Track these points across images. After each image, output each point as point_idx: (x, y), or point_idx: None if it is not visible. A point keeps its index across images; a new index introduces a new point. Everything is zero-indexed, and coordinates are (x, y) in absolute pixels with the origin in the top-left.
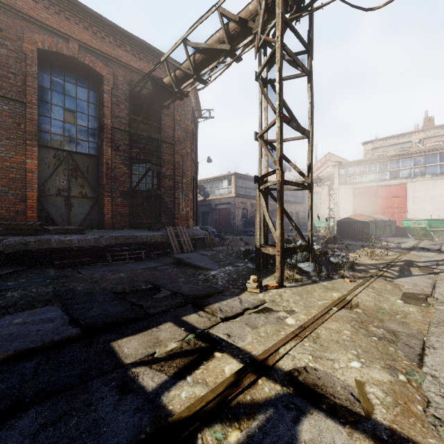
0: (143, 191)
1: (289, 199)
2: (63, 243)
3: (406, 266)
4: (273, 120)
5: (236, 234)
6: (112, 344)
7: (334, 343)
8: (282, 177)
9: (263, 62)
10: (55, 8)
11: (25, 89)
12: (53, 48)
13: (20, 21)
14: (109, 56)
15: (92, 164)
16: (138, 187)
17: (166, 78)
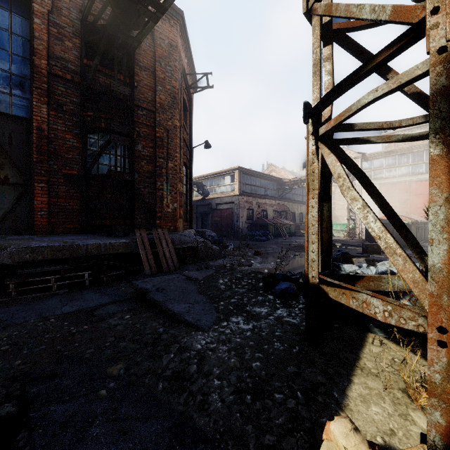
0: (100, 175)
1: (299, 199)
2: None
3: None
4: None
5: (240, 238)
6: None
7: None
8: None
9: None
10: None
11: None
12: None
13: None
14: None
15: (19, 131)
16: (97, 171)
17: None
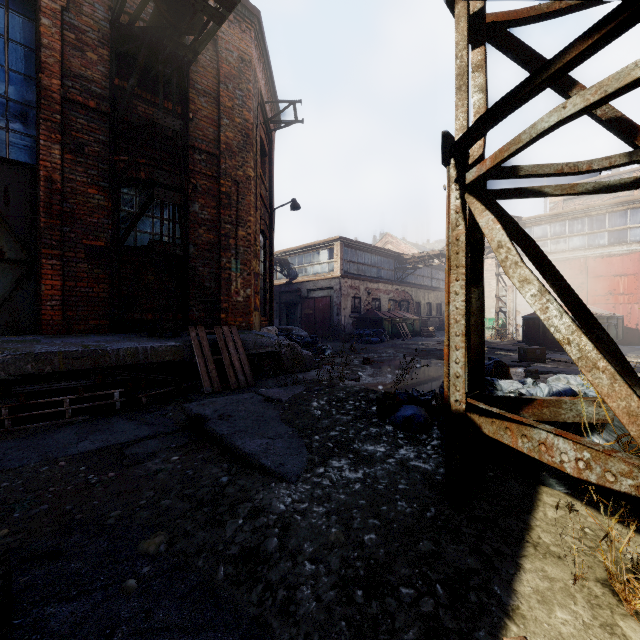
0: (139, 248)
1: (426, 283)
2: None
3: None
4: None
5: (342, 339)
6: None
7: None
8: None
9: None
10: None
11: None
12: None
13: None
14: None
15: (19, 183)
16: (135, 242)
17: None
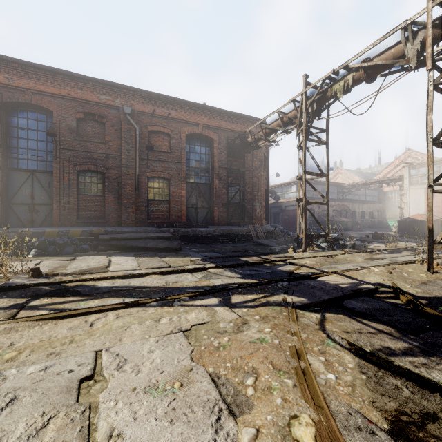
0: (235, 203)
1: (361, 199)
2: (201, 232)
3: (402, 250)
4: (302, 174)
5: None
6: (239, 258)
7: (308, 260)
8: (305, 201)
9: (299, 143)
10: (193, 112)
11: (181, 156)
12: (192, 132)
13: (179, 124)
14: (216, 127)
15: (207, 188)
16: (231, 200)
17: (249, 139)
